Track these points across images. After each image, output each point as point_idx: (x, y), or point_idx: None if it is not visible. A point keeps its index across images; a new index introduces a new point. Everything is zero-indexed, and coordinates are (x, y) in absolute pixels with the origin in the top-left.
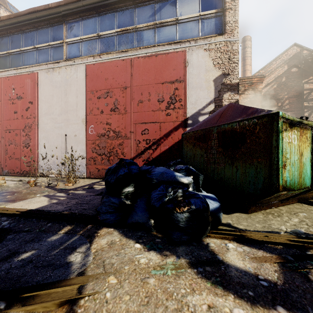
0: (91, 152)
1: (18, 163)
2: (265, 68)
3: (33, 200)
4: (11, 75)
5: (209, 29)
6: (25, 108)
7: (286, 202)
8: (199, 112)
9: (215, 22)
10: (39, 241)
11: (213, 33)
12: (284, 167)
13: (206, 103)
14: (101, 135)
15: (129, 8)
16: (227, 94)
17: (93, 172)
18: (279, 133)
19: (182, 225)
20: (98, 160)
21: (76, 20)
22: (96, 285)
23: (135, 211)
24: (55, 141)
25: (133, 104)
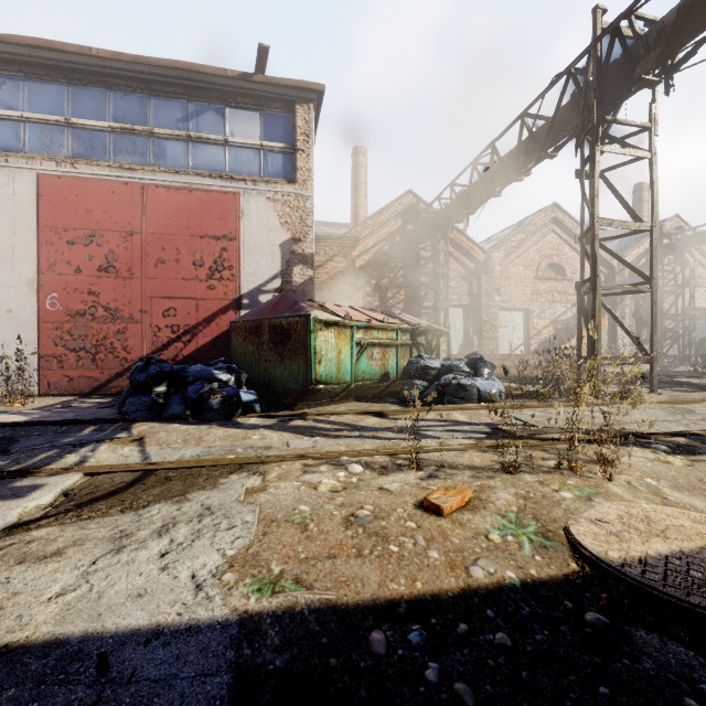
0: (53, 346)
1: None
2: (373, 217)
3: None
4: None
5: (275, 168)
6: None
7: (340, 401)
8: (260, 288)
9: (283, 161)
10: (68, 436)
11: (280, 177)
12: (320, 363)
13: (270, 277)
14: (77, 313)
15: (139, 93)
16: (299, 267)
17: (56, 383)
18: (311, 333)
19: (216, 408)
20: (70, 361)
21: (8, 75)
22: (153, 435)
23: (171, 406)
24: None
25: (147, 264)
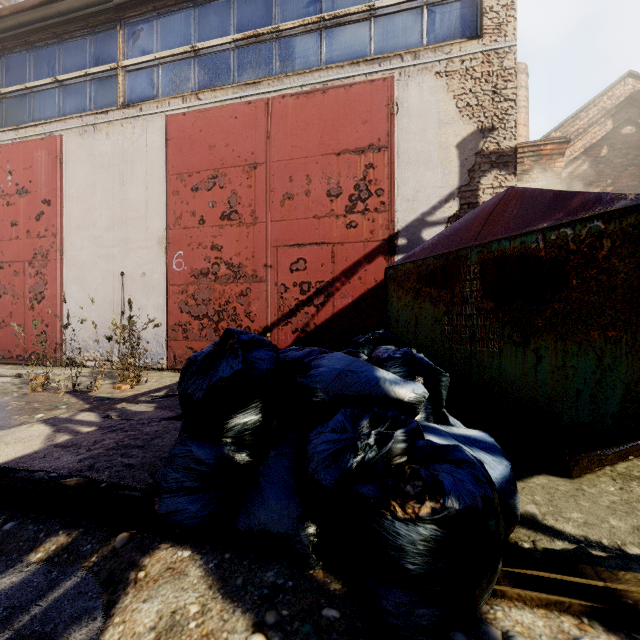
0: (178, 312)
1: (20, 336)
2: (563, 127)
3: (8, 436)
4: (4, 142)
5: (446, 27)
6: (34, 214)
7: None
8: (424, 219)
9: (460, 10)
10: None
11: (456, 38)
12: None
13: (440, 199)
14: (200, 273)
15: None
16: (490, 176)
17: (181, 356)
18: None
19: (415, 568)
20: (193, 330)
21: (144, 18)
22: None
23: (259, 492)
24: (98, 286)
25: (272, 202)
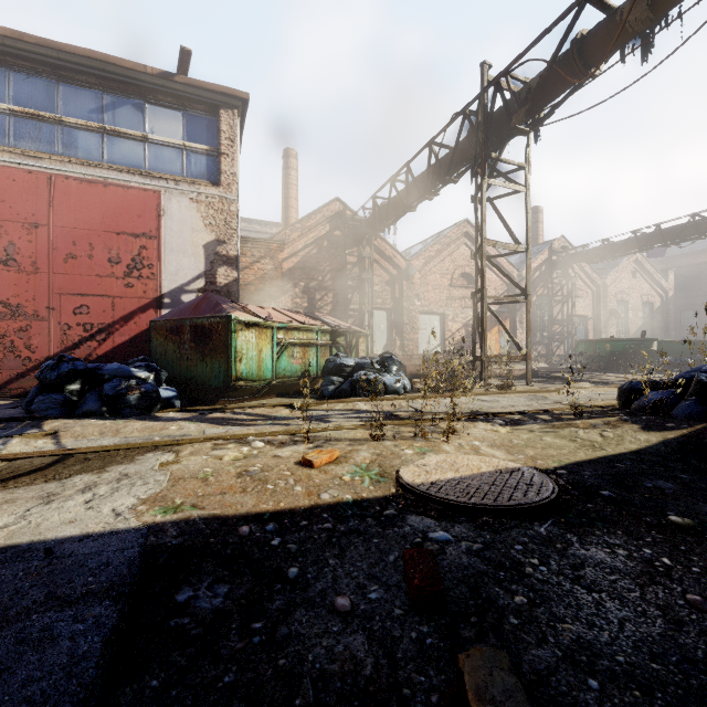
0: None
1: None
2: (302, 221)
3: None
4: None
5: (199, 170)
6: None
7: (262, 397)
8: (183, 288)
9: (207, 163)
10: None
11: (204, 179)
12: (241, 361)
13: (193, 277)
14: None
15: (45, 77)
16: (223, 268)
17: None
18: (232, 333)
19: (134, 403)
20: None
21: None
22: (68, 429)
23: (85, 403)
24: None
25: (55, 258)
